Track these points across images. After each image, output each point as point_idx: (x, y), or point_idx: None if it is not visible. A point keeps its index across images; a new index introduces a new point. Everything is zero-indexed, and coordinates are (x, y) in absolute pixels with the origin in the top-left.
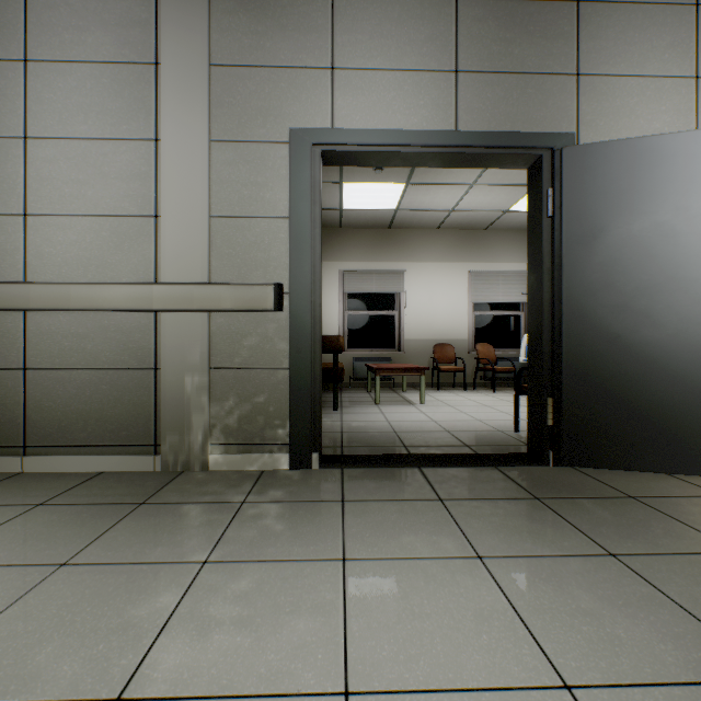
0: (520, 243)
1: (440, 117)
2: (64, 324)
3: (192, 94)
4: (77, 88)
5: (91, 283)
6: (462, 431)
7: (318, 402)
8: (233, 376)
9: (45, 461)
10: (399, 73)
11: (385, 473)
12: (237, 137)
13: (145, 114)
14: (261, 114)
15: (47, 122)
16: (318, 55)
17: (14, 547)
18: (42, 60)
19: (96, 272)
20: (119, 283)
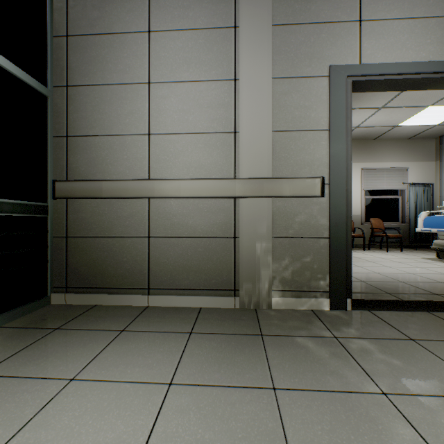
0: (399, 148)
1: (443, 51)
2: (173, 207)
3: (260, 46)
4: (182, 47)
5: (193, 179)
6: (412, 281)
7: (349, 262)
8: (288, 242)
9: (162, 299)
10: (410, 21)
11: (408, 316)
12: (290, 74)
13: (227, 62)
14: (307, 57)
15: (163, 71)
16: (349, 12)
17: (217, 369)
18: (159, 31)
19: (195, 171)
20: (212, 178)
